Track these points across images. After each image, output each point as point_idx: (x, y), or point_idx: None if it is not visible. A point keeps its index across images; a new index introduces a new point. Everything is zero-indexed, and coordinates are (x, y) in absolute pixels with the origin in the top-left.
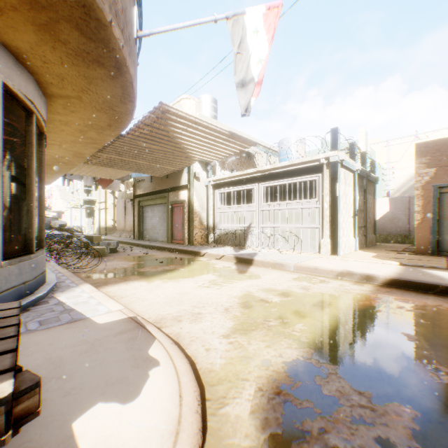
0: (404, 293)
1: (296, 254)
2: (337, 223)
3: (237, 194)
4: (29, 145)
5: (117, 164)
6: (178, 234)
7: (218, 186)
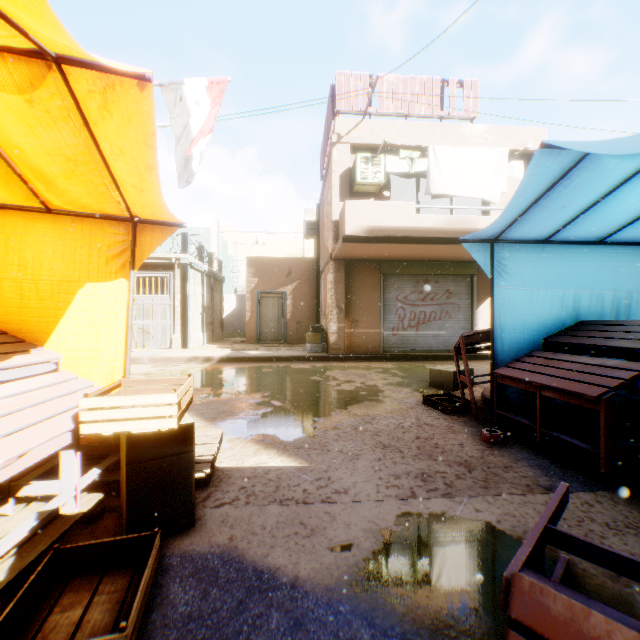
0: (228, 364)
1: (147, 351)
2: (188, 319)
3: None
4: None
5: None
6: None
7: None
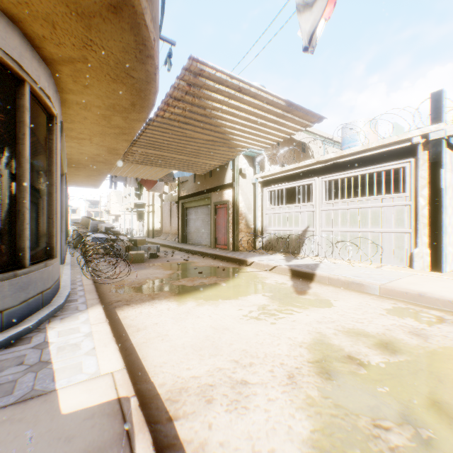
0: None
1: (374, 268)
2: (442, 227)
3: (289, 192)
4: (19, 125)
5: (154, 160)
6: (222, 239)
7: (266, 183)
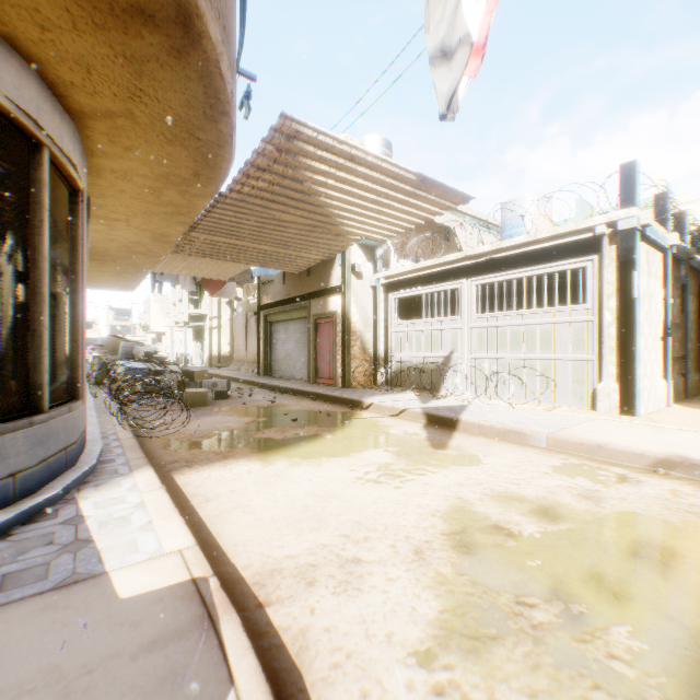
0: None
1: (544, 410)
2: (634, 352)
3: (426, 300)
4: (35, 208)
5: (223, 252)
6: (326, 369)
7: (392, 287)
